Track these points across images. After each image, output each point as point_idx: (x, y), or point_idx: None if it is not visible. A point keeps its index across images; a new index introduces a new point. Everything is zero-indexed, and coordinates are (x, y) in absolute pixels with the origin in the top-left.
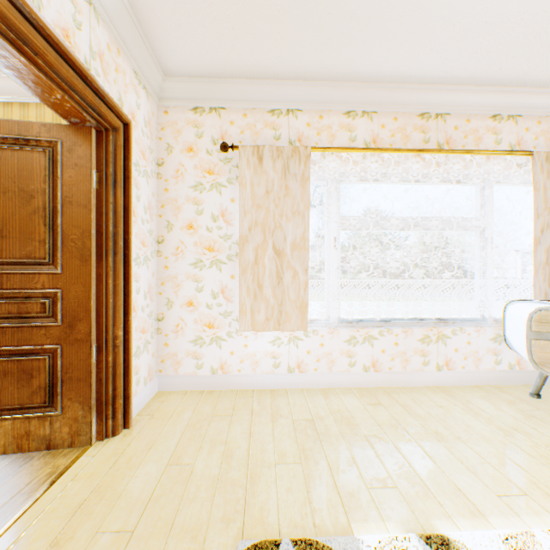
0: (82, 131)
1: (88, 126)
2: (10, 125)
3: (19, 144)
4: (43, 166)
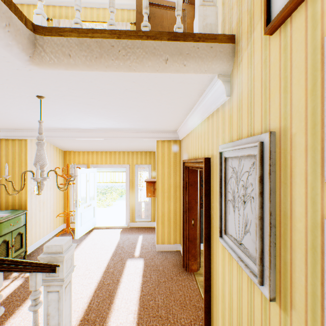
0: (191, 7)
1: (193, 6)
2: (172, 3)
3: (174, 10)
4: (181, 17)
